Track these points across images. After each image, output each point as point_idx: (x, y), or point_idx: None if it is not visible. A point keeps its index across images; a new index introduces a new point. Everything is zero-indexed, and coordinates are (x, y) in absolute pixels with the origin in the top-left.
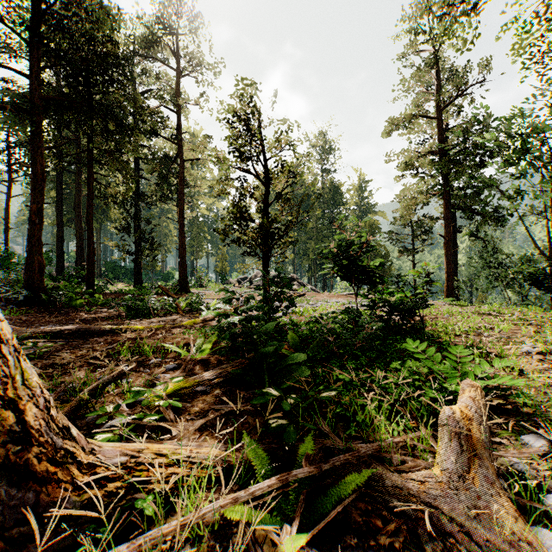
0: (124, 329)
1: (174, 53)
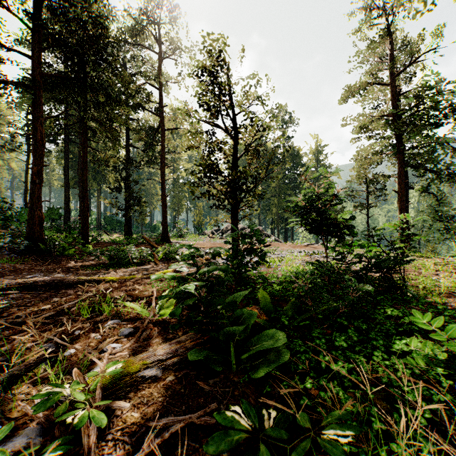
0: (98, 280)
1: (157, 38)
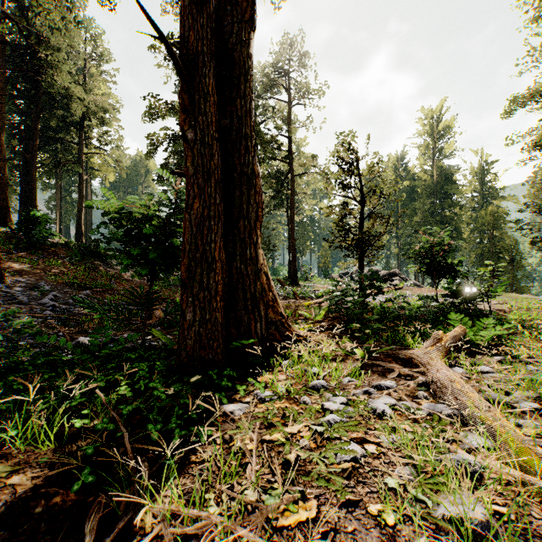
0: None
1: (286, 90)
